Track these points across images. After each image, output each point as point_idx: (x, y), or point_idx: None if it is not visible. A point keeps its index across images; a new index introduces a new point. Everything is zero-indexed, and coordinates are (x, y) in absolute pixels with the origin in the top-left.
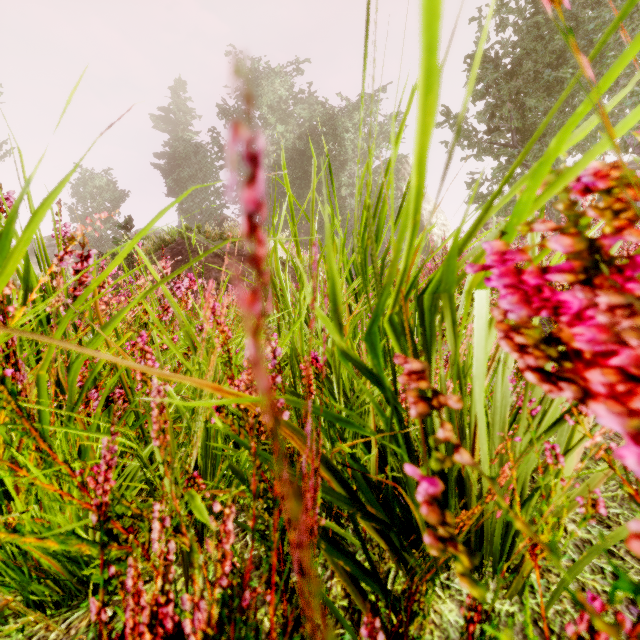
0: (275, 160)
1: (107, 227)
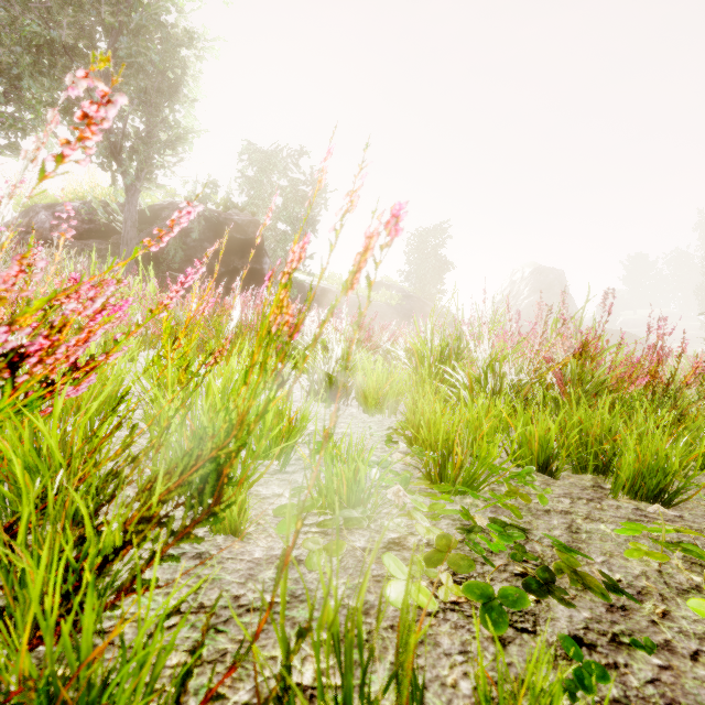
0: None
1: None
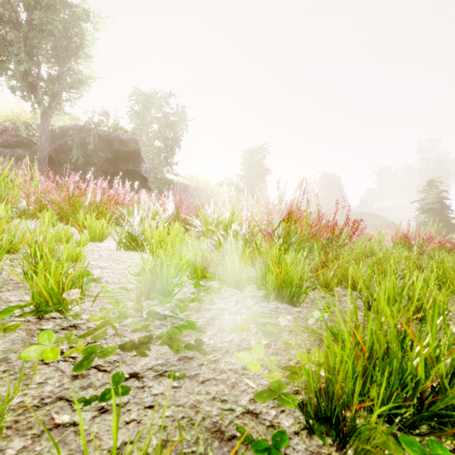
0: None
1: None
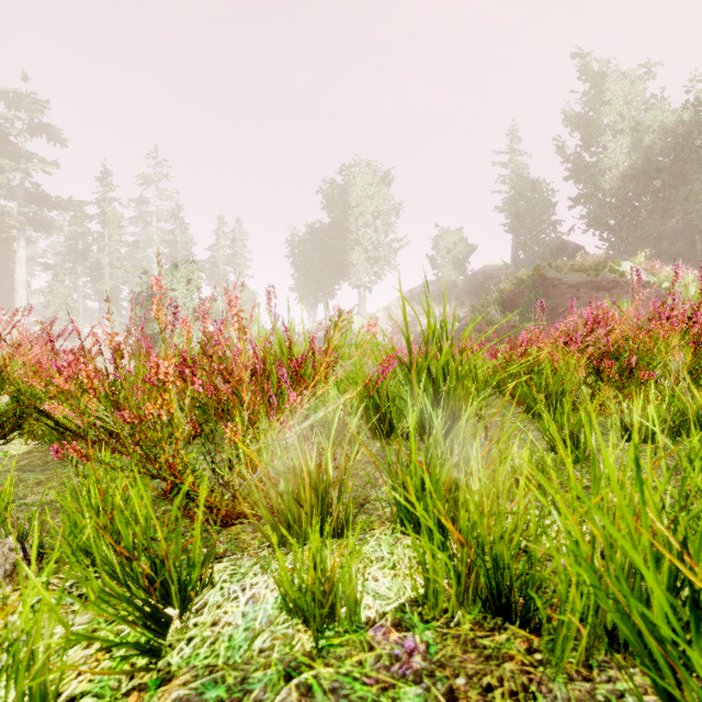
0: (625, 170)
1: (459, 272)
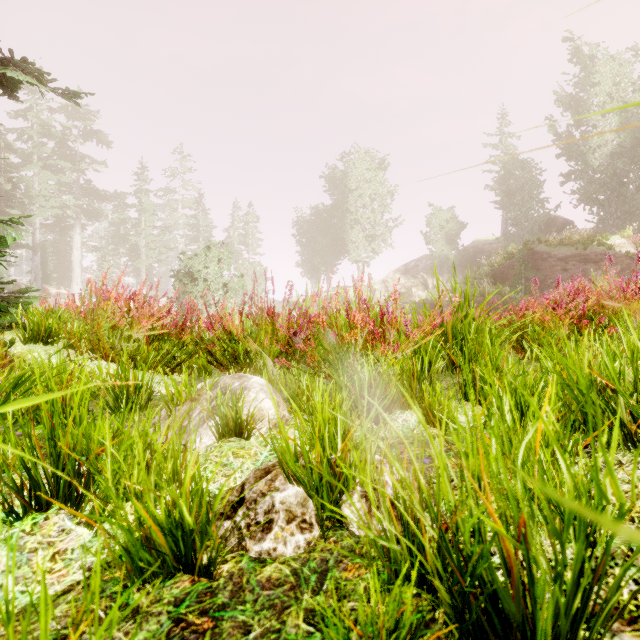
0: (614, 147)
1: (451, 247)
